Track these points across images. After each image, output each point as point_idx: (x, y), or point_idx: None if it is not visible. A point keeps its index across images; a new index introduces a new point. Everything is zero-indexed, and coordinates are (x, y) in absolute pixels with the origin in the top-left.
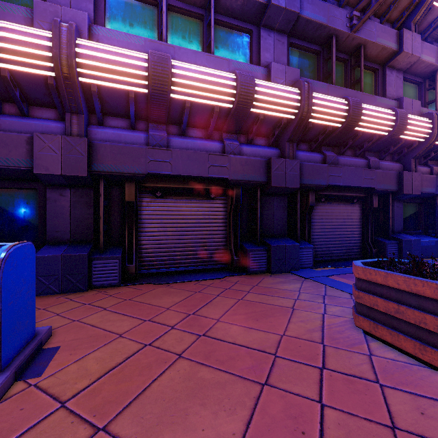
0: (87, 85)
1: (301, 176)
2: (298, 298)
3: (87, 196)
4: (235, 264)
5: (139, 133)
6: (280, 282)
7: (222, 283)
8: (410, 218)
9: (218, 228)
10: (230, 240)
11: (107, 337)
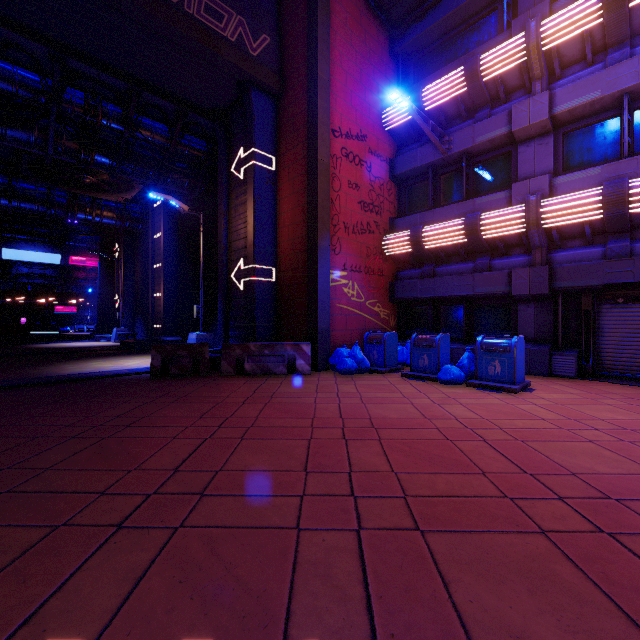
0: (548, 227)
1: None
2: None
3: (547, 307)
4: None
5: (597, 247)
6: None
7: None
8: None
9: None
10: None
11: (563, 392)
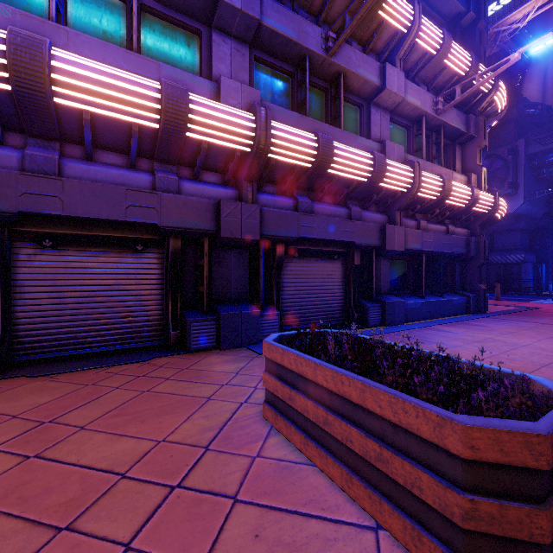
0: None
1: (264, 225)
2: (228, 382)
3: None
4: (172, 340)
5: (10, 150)
6: (223, 362)
7: (139, 368)
8: (399, 277)
9: (150, 291)
10: (168, 308)
11: None
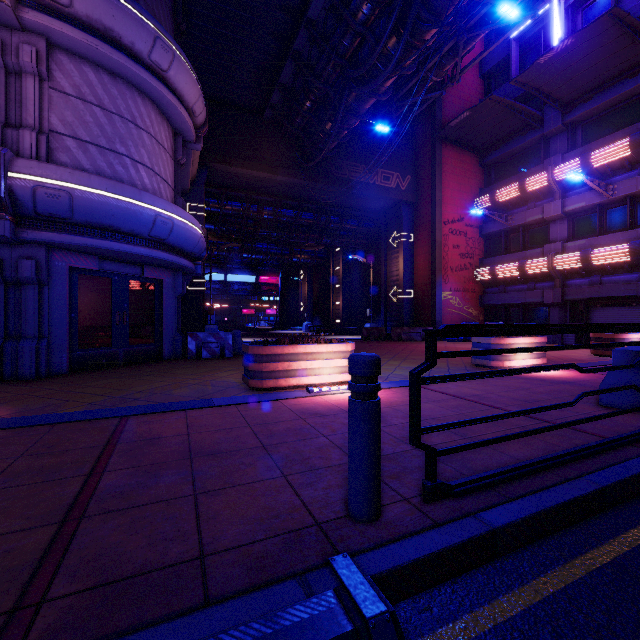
0: (560, 269)
1: None
2: None
3: (564, 309)
4: None
5: (586, 279)
6: None
7: None
8: None
9: None
10: None
11: None
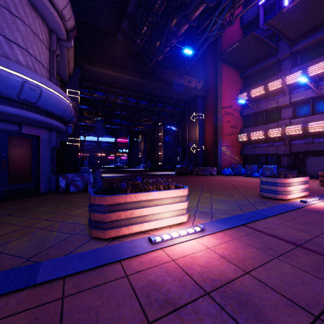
0: (288, 134)
1: None
2: None
3: (290, 157)
4: None
5: (303, 140)
6: None
7: None
8: None
9: None
10: None
11: None
